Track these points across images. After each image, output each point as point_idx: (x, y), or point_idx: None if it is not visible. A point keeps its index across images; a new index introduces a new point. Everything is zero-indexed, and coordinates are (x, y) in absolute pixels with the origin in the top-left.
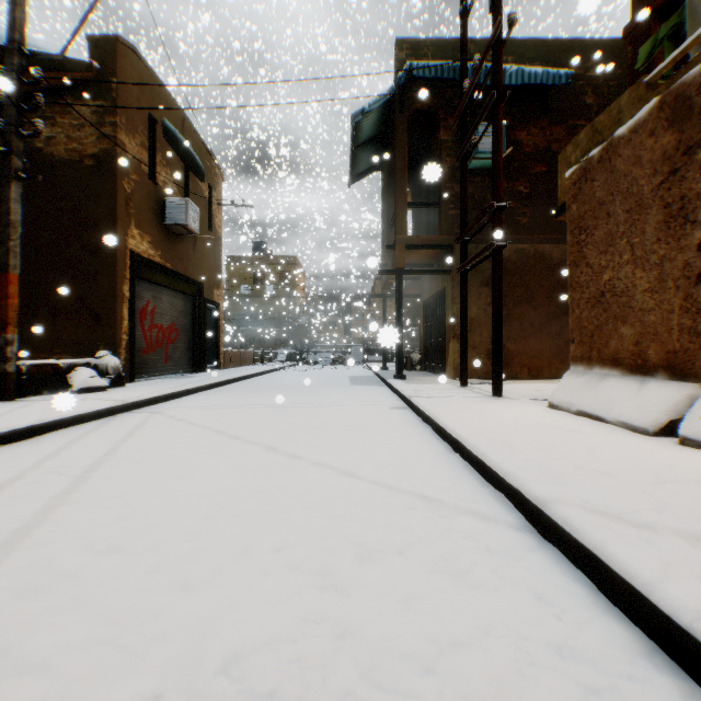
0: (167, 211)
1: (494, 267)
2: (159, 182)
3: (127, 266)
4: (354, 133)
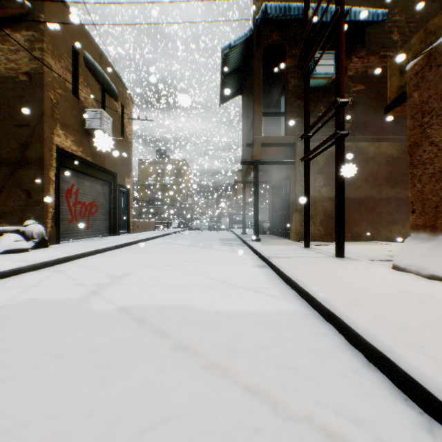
0: (87, 119)
1: (337, 152)
2: (81, 97)
3: (53, 157)
4: (223, 64)
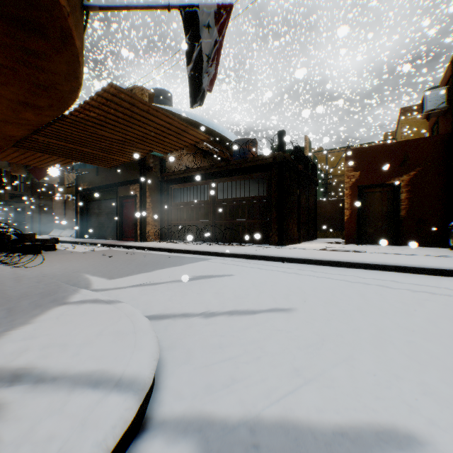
0: None
1: (40, 209)
2: None
3: None
4: None
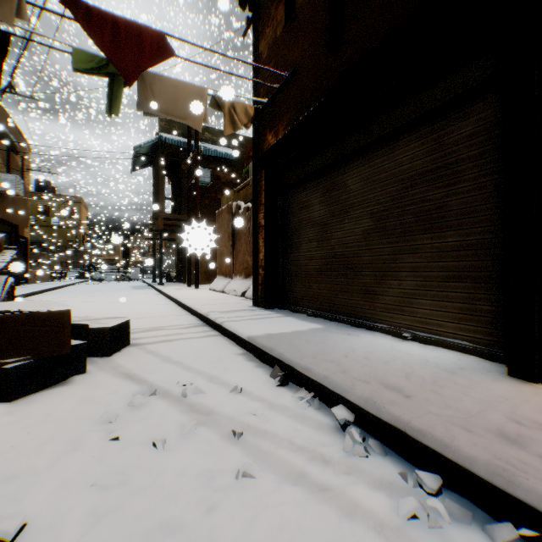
0: (1, 182)
1: None
2: None
3: None
4: (135, 152)
